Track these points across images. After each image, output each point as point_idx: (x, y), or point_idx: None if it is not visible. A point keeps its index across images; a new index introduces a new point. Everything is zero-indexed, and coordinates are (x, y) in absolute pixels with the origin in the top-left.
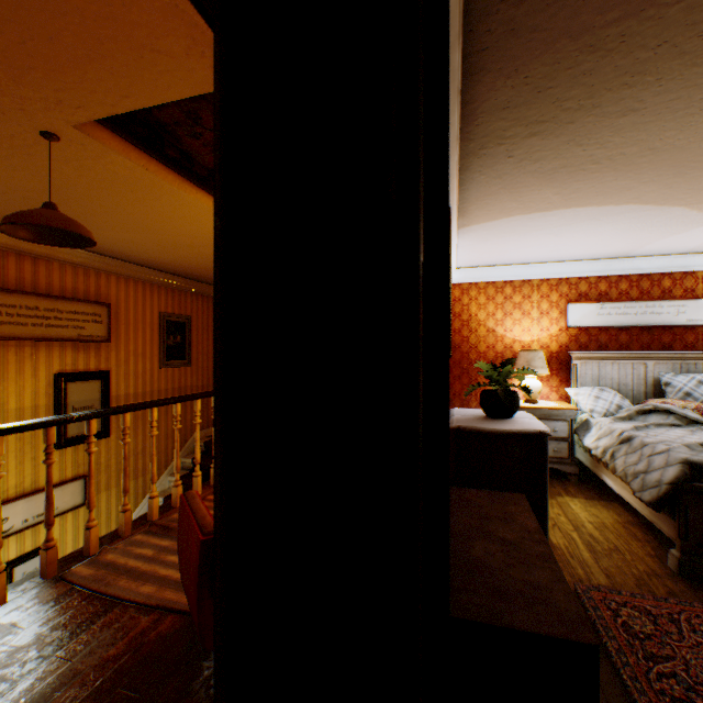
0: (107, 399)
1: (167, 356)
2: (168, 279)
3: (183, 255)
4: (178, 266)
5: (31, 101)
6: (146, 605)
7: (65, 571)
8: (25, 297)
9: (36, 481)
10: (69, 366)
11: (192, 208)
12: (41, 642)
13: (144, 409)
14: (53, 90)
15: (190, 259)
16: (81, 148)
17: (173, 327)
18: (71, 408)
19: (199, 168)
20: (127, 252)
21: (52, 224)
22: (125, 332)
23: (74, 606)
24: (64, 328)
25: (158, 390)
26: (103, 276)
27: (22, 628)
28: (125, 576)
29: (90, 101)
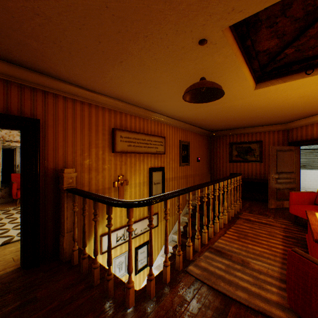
0: (163, 179)
1: (181, 160)
2: (182, 125)
3: (199, 111)
4: (190, 118)
5: (214, 16)
6: (249, 307)
7: (184, 267)
8: (141, 135)
9: (143, 214)
10: (152, 164)
11: (235, 79)
12: (204, 315)
13: (203, 187)
14: (236, 0)
15: (200, 113)
16: (211, 47)
17: (183, 147)
18: (153, 183)
19: (253, 51)
20: (175, 112)
21: (214, 86)
22: (168, 149)
23: (205, 294)
24: (152, 148)
25: (178, 176)
26: (162, 125)
27: (188, 301)
28: (220, 280)
29: (253, 2)
